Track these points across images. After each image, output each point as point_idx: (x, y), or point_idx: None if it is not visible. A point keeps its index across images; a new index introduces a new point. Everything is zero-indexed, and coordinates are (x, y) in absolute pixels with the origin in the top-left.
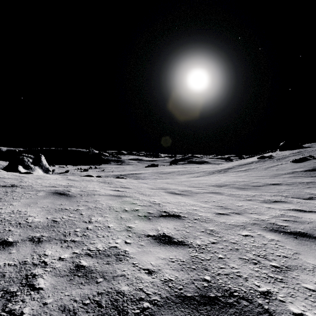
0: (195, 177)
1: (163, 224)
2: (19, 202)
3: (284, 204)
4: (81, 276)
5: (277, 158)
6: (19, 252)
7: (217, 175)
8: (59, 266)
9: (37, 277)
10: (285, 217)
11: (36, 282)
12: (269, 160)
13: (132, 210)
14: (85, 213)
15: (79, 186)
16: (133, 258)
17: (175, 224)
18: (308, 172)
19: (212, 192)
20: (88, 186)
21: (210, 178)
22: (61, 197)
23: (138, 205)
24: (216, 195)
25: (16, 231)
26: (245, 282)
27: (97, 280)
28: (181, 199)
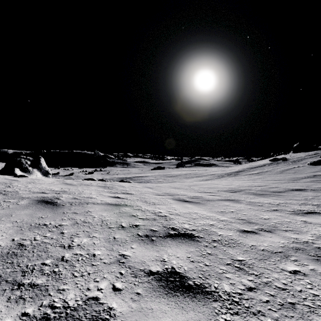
0: (204, 180)
1: (171, 250)
2: None
3: None
4: None
5: (291, 160)
6: None
7: (227, 178)
8: None
9: None
10: None
11: None
12: (283, 162)
13: (130, 225)
14: (68, 231)
15: (73, 192)
16: None
17: (187, 250)
18: None
19: (227, 200)
20: (83, 192)
21: (220, 182)
22: (46, 206)
23: (139, 218)
24: (232, 203)
25: None
26: None
27: None
28: (192, 208)
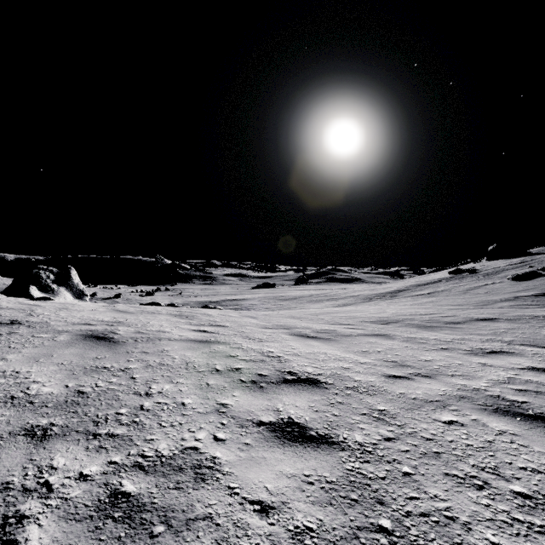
0: (341, 305)
1: (287, 398)
2: (18, 354)
3: (509, 358)
4: (120, 520)
5: (484, 272)
6: (1, 461)
7: (378, 302)
8: (76, 495)
9: (27, 523)
10: (518, 385)
11: (23, 536)
12: (471, 276)
13: (228, 369)
14: (140, 376)
15: (133, 323)
16: (229, 475)
17: (310, 398)
18: (543, 297)
19: (374, 335)
20: (149, 324)
21: (367, 309)
22: (98, 344)
23: (241, 360)
24: (381, 339)
25: (2, 414)
26: (467, 535)
27: (153, 530)
28: (319, 347)
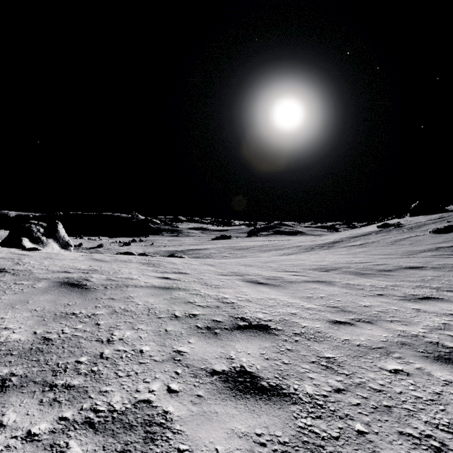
0: (286, 254)
1: (240, 345)
2: None
3: (440, 304)
4: None
5: (407, 226)
6: None
7: (318, 251)
8: None
9: None
10: None
11: None
12: (396, 229)
13: (186, 315)
14: (105, 322)
15: (106, 270)
16: (179, 434)
17: (261, 345)
18: None
19: (316, 281)
20: (120, 271)
21: (308, 258)
22: (72, 290)
23: (198, 306)
24: (323, 286)
25: None
26: None
27: None
28: (269, 293)
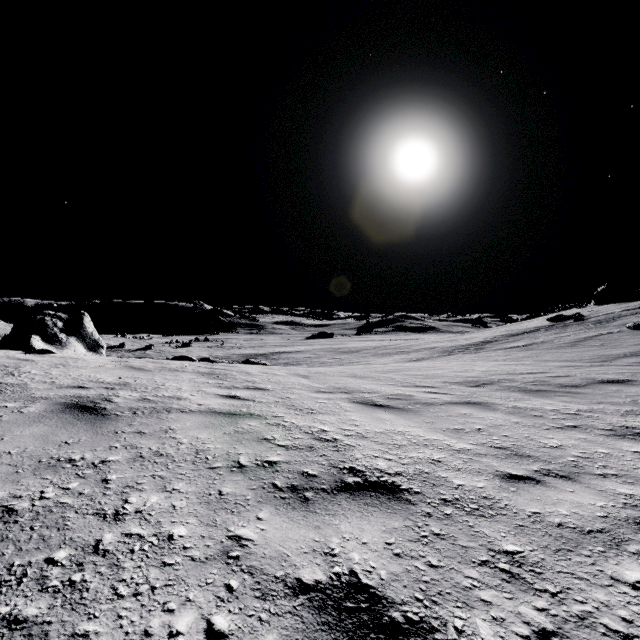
0: (413, 360)
1: (348, 525)
2: None
3: None
4: None
5: (593, 319)
6: None
7: (460, 356)
8: None
9: None
10: None
11: None
12: (577, 324)
13: (257, 463)
14: (118, 477)
15: (143, 385)
16: None
17: (385, 525)
18: None
19: (466, 403)
20: (164, 386)
21: (448, 365)
22: (79, 418)
23: (279, 446)
24: (477, 410)
25: None
26: None
27: None
28: (393, 422)
